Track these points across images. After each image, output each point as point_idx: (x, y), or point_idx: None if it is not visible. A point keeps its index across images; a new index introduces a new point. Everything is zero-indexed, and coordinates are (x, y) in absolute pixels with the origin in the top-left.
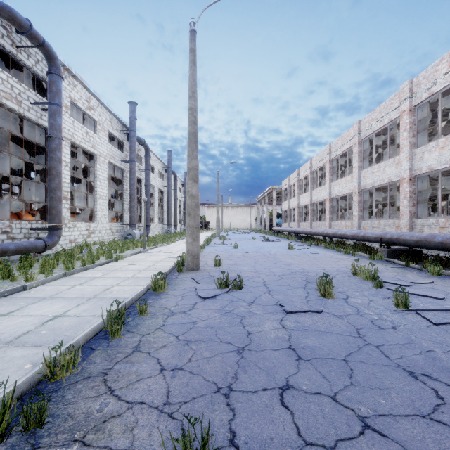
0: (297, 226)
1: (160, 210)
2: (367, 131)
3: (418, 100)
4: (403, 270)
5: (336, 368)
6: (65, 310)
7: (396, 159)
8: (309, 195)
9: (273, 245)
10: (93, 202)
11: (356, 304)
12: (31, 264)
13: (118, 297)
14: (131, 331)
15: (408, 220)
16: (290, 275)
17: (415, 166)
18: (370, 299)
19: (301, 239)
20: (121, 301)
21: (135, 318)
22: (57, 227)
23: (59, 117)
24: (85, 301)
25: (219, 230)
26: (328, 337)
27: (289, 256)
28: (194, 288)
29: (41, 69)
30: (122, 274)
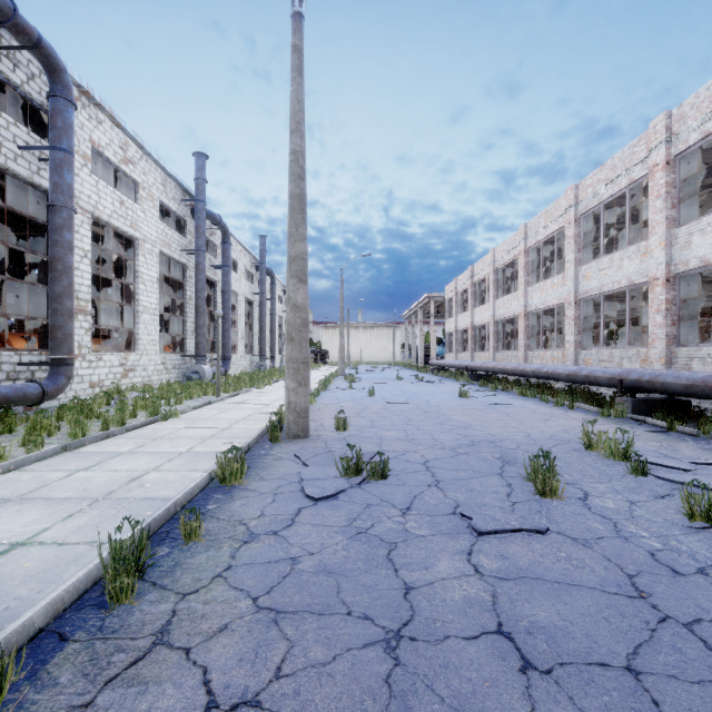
0: (470, 358)
1: (248, 332)
2: (590, 200)
3: (681, 145)
4: (666, 437)
5: (619, 700)
6: (38, 529)
7: (642, 247)
8: (491, 307)
9: (433, 391)
10: (133, 319)
11: (608, 512)
12: (10, 426)
13: (151, 497)
14: (159, 584)
15: (665, 349)
16: (470, 447)
17: (677, 258)
18: (631, 499)
19: (477, 380)
20: (155, 506)
21: (174, 550)
22: (65, 361)
23: (69, 172)
24: (85, 508)
25: (343, 366)
26: (575, 600)
27: (463, 411)
28: (298, 476)
29: (38, 89)
30: (170, 446)
